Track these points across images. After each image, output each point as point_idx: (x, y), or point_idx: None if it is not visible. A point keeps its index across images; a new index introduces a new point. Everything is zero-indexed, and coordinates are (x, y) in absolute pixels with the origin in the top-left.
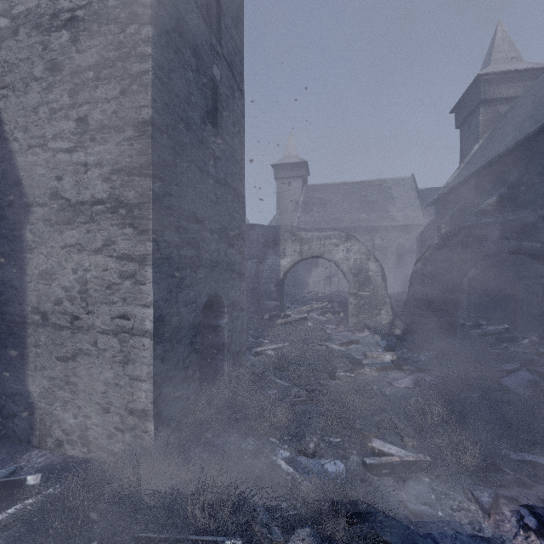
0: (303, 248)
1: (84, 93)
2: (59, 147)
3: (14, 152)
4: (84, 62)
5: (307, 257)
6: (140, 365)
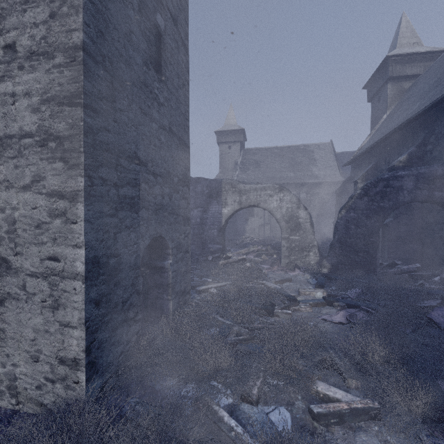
0: (242, 198)
1: (12, 17)
2: None
3: None
4: None
5: (245, 206)
6: (71, 310)
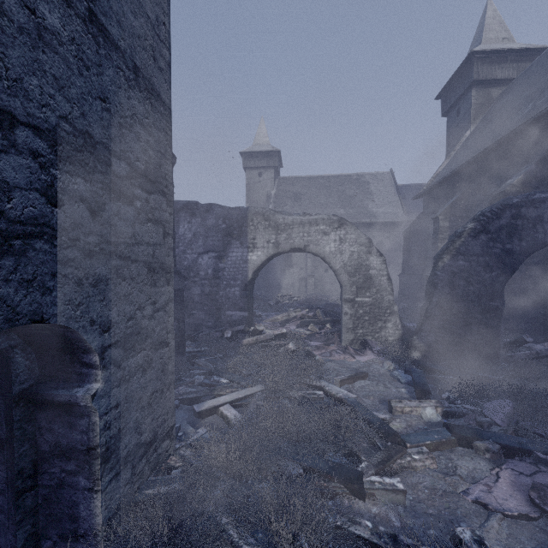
0: (280, 237)
1: None
2: None
3: None
4: None
5: (285, 249)
6: None
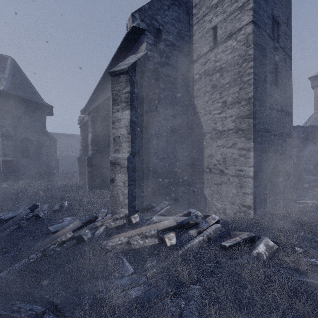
0: None
1: (225, 92)
2: (215, 113)
3: (200, 117)
4: (225, 82)
5: None
6: (247, 188)
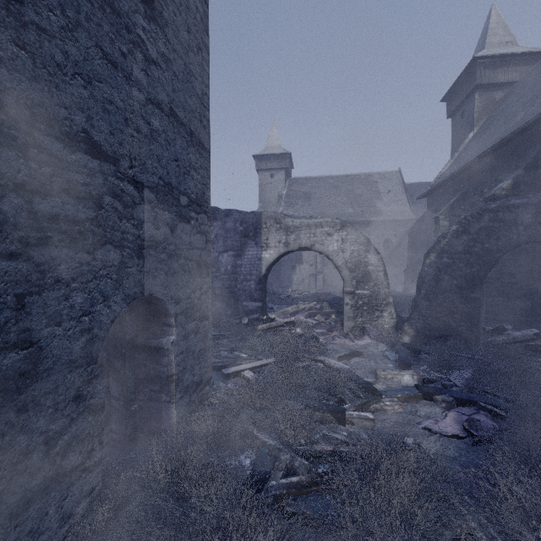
0: (290, 238)
1: None
2: None
3: None
4: None
5: (294, 248)
6: None
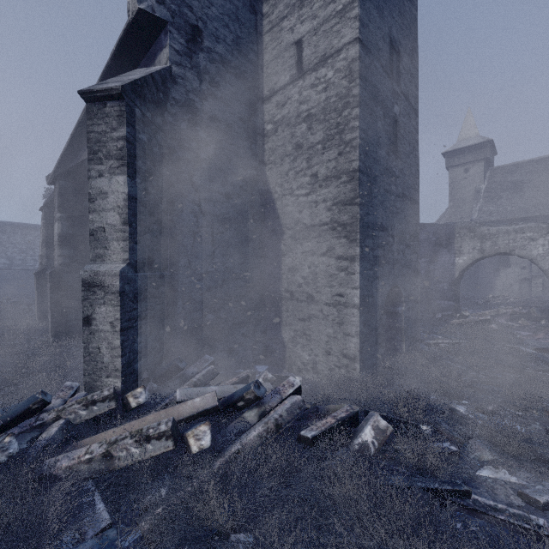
0: (485, 245)
1: (315, 158)
2: (300, 193)
3: (275, 200)
4: (315, 140)
5: (490, 254)
6: (351, 326)
